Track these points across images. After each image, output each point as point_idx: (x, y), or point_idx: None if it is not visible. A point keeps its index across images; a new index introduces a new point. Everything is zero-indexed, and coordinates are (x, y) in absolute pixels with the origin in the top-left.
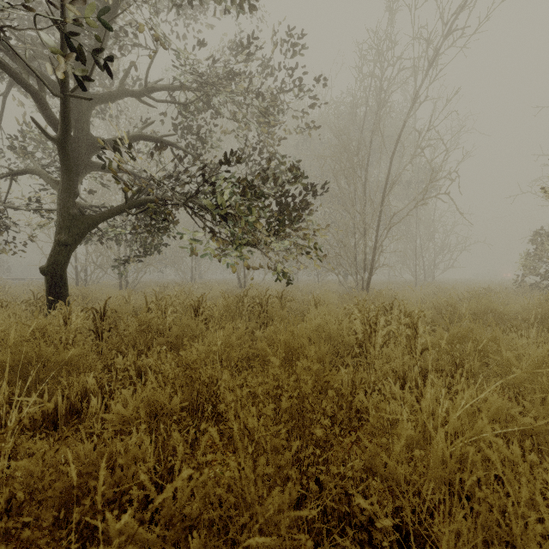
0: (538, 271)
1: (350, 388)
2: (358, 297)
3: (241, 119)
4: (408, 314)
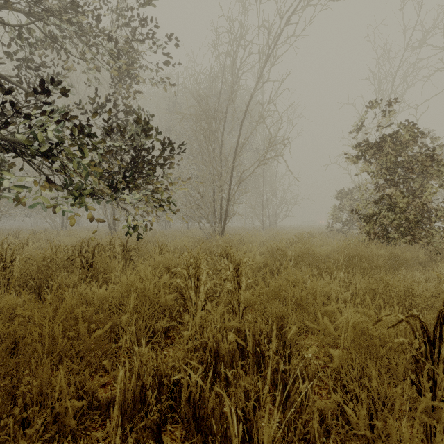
0: (341, 219)
1: (133, 386)
2: (207, 242)
3: (89, 59)
4: (238, 262)
